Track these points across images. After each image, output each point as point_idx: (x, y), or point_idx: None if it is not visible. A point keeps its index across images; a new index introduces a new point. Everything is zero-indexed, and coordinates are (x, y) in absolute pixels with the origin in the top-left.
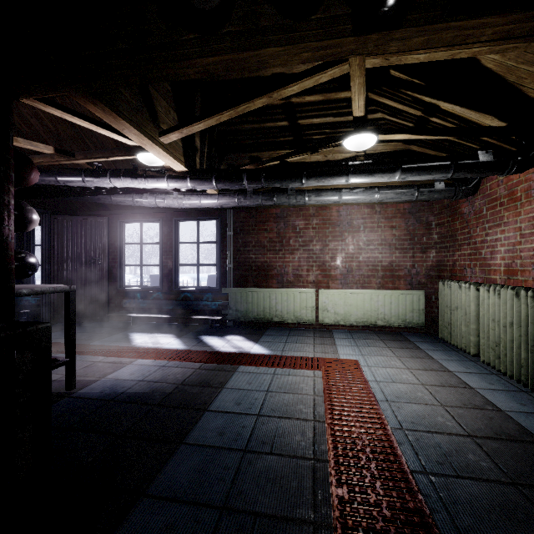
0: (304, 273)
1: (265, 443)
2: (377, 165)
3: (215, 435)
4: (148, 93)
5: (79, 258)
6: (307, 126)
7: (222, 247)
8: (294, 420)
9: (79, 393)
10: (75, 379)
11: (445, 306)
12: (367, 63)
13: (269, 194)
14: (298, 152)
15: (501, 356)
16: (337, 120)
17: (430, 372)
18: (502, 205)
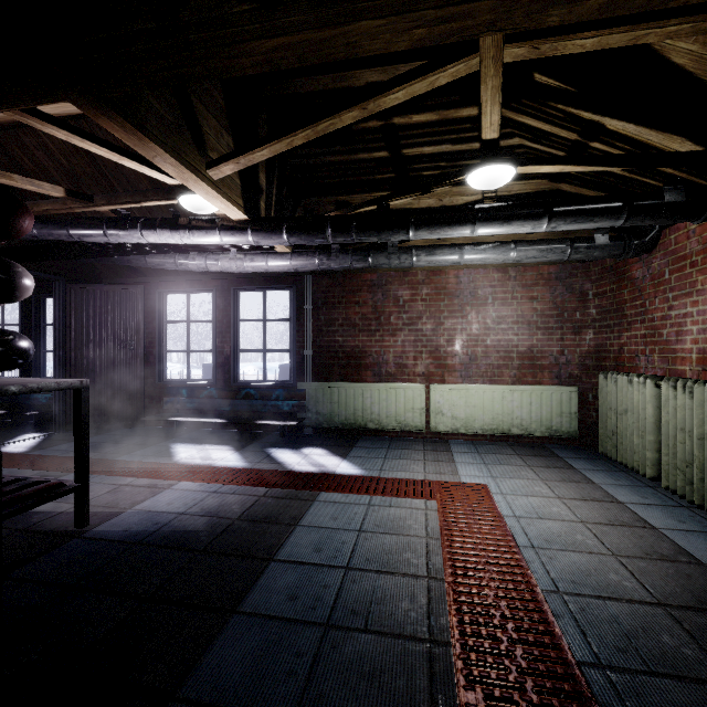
0: (411, 362)
1: (357, 613)
2: (516, 209)
3: (284, 600)
4: (191, 106)
5: (105, 341)
6: (415, 157)
7: (297, 326)
8: (400, 576)
9: (94, 532)
10: (89, 511)
11: (608, 408)
12: (506, 55)
13: (361, 253)
14: (402, 192)
15: (694, 481)
16: (457, 149)
17: (591, 503)
18: (694, 266)
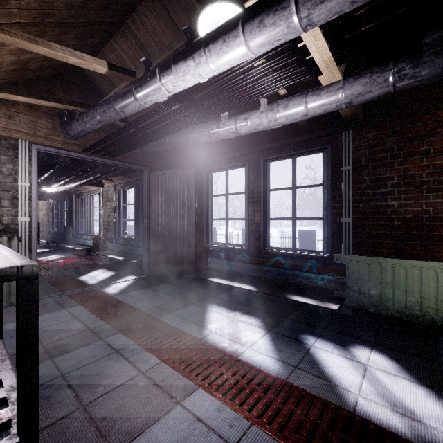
0: None
1: None
2: None
3: None
4: None
5: (170, 212)
6: None
7: (332, 191)
8: None
9: None
10: None
11: None
12: None
13: None
14: None
15: None
16: None
17: None
18: None
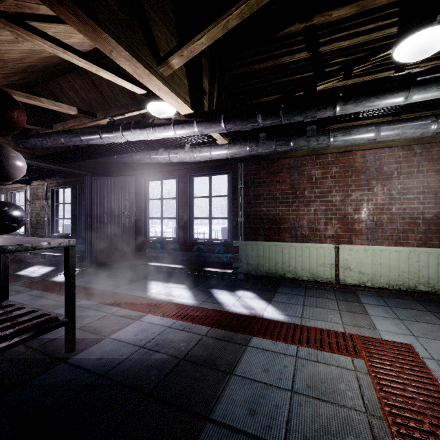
0: (322, 226)
1: None
2: None
3: None
4: (143, 10)
5: (113, 212)
6: (331, 53)
7: (233, 200)
8: None
9: (77, 358)
10: (75, 340)
11: None
12: None
13: (284, 138)
14: (324, 77)
15: None
16: (373, 38)
17: None
18: None
